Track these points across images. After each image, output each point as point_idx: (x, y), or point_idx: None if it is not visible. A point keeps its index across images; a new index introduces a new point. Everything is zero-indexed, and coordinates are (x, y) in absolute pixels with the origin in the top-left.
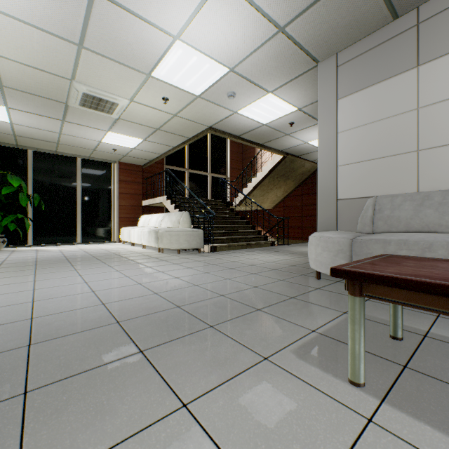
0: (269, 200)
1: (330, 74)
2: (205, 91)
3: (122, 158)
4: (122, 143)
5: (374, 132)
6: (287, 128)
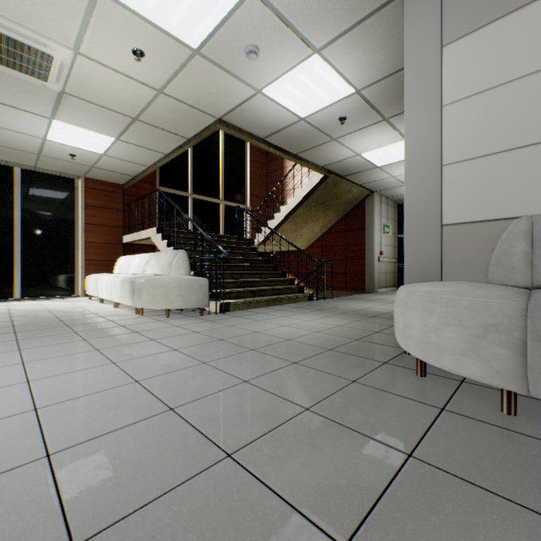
0: (303, 238)
1: (429, 1)
2: (207, 40)
3: (89, 172)
4: (82, 143)
5: (519, 98)
6: (336, 127)
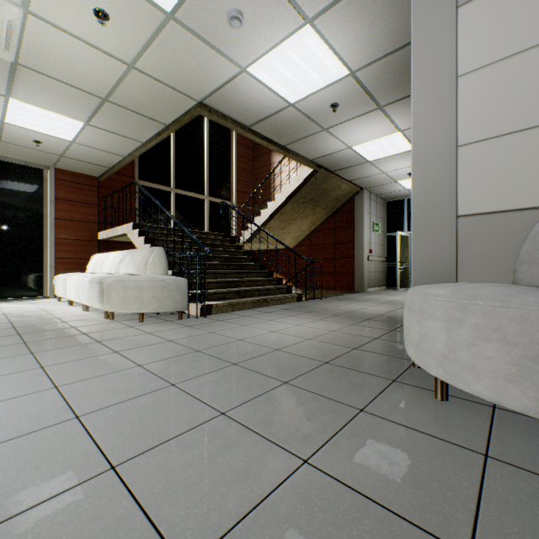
0: (291, 236)
1: None
2: (182, 1)
3: (59, 162)
4: (47, 128)
5: None
6: (327, 115)
